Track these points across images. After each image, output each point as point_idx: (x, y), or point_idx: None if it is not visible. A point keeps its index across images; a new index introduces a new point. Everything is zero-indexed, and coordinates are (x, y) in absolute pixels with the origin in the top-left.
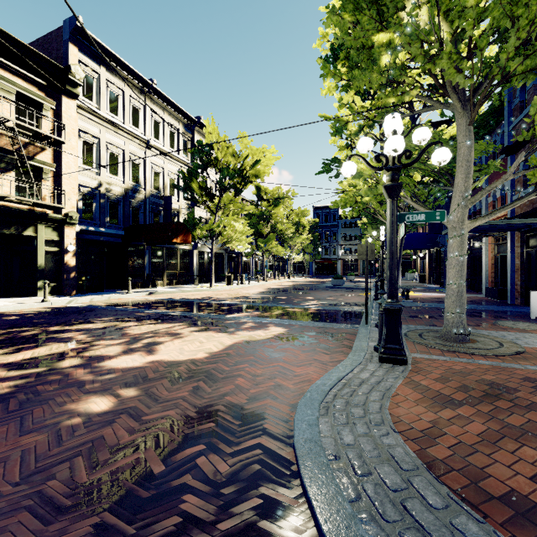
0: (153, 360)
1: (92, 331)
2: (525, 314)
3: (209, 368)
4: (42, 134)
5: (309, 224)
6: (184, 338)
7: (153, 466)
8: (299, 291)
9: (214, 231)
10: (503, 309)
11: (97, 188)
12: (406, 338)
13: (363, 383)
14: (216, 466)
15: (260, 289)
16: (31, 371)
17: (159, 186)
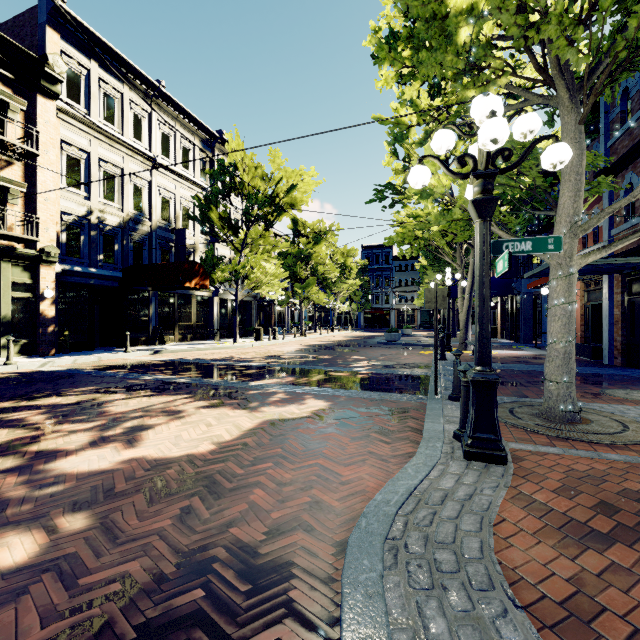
0: (132, 457)
1: (58, 408)
2: (633, 378)
3: (213, 471)
4: (6, 142)
5: (357, 266)
6: (185, 419)
7: None
8: (346, 348)
9: (238, 273)
10: (602, 371)
11: (86, 216)
12: None
13: (447, 497)
14: None
15: (297, 346)
16: None
17: (168, 216)
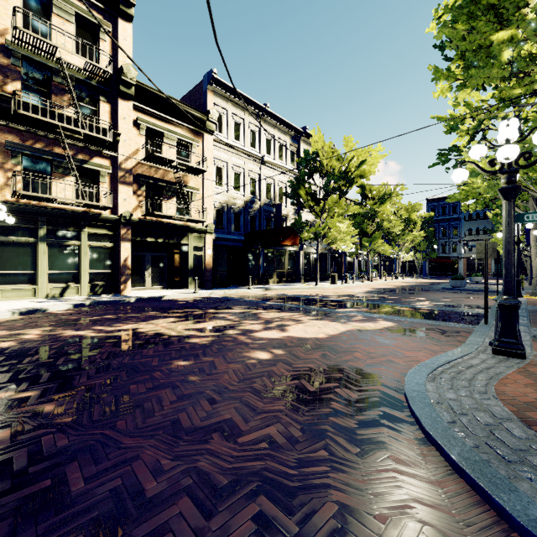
0: (287, 335)
1: (236, 314)
2: None
3: (330, 344)
4: (193, 167)
5: (421, 219)
6: (305, 323)
7: (308, 387)
8: (409, 292)
9: (320, 233)
10: None
11: (226, 203)
12: (534, 339)
13: (472, 367)
14: (349, 394)
15: (365, 289)
16: (213, 334)
17: (270, 196)
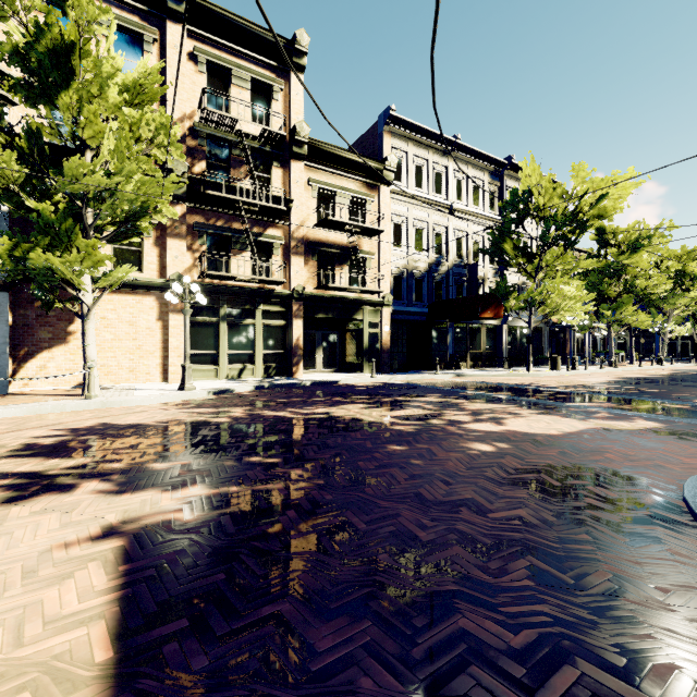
0: (507, 429)
1: (432, 403)
2: None
3: (568, 442)
4: (368, 228)
5: None
6: (526, 417)
7: (551, 482)
8: (684, 384)
9: (534, 300)
10: None
11: (405, 267)
12: None
13: None
14: (605, 493)
15: (606, 378)
16: (415, 422)
17: (461, 254)
